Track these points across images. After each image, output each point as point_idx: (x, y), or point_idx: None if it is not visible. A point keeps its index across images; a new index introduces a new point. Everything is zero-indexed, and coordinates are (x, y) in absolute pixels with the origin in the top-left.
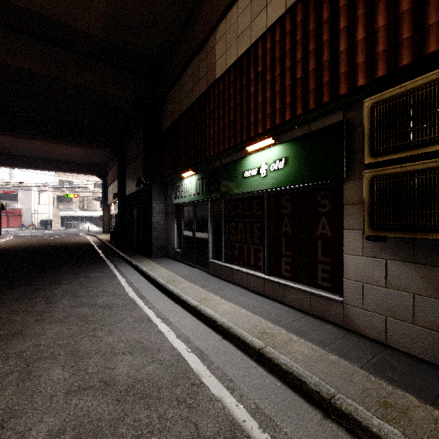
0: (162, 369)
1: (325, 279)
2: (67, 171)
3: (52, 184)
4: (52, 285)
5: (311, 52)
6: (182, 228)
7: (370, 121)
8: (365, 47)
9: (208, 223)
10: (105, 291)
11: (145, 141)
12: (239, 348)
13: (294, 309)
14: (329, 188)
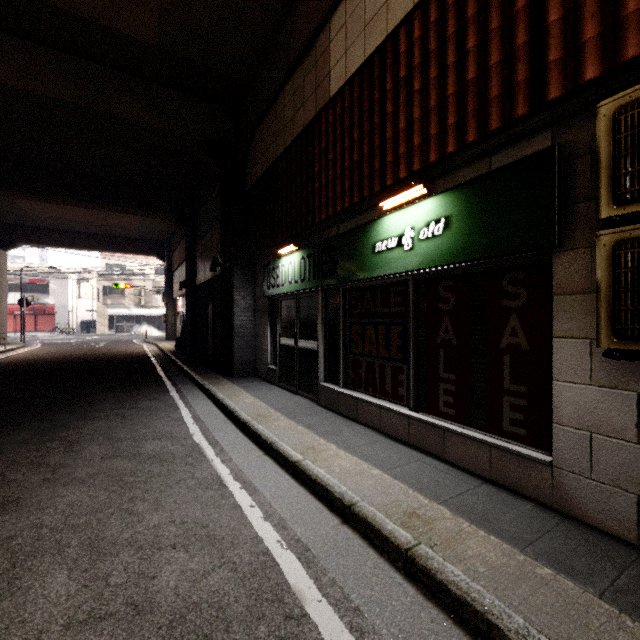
0: (237, 581)
1: (517, 422)
2: (116, 251)
3: (96, 269)
4: (80, 420)
5: (493, 32)
6: (279, 334)
7: (611, 141)
8: (599, 9)
9: (317, 326)
10: (159, 431)
11: (223, 203)
12: (369, 542)
13: (461, 471)
14: (524, 266)
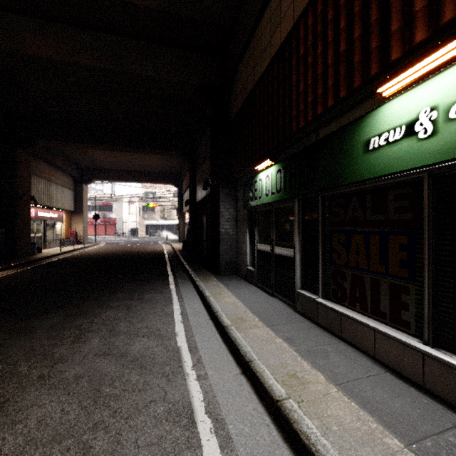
0: None
1: None
2: (147, 182)
3: (138, 195)
4: (98, 308)
5: None
6: (256, 240)
7: None
8: None
9: (294, 234)
10: (150, 326)
11: (212, 135)
12: None
13: None
14: None
